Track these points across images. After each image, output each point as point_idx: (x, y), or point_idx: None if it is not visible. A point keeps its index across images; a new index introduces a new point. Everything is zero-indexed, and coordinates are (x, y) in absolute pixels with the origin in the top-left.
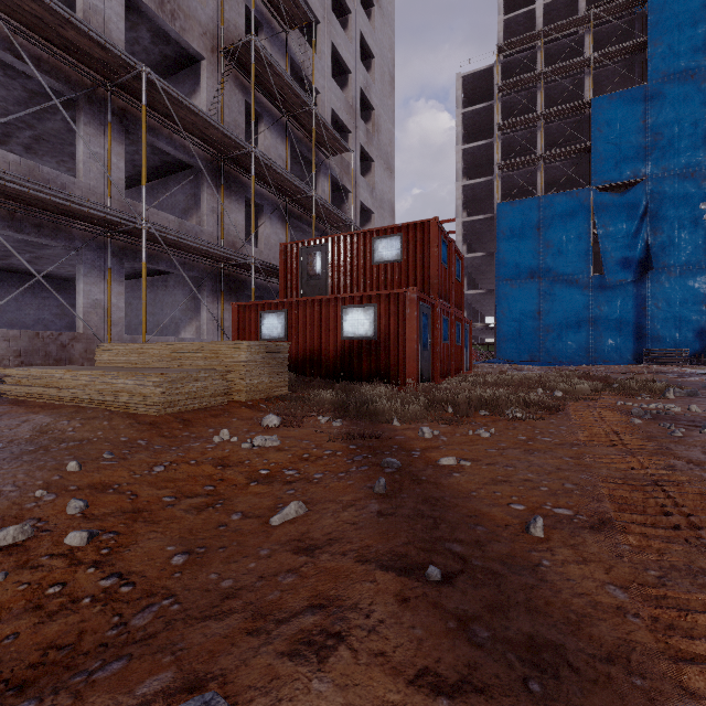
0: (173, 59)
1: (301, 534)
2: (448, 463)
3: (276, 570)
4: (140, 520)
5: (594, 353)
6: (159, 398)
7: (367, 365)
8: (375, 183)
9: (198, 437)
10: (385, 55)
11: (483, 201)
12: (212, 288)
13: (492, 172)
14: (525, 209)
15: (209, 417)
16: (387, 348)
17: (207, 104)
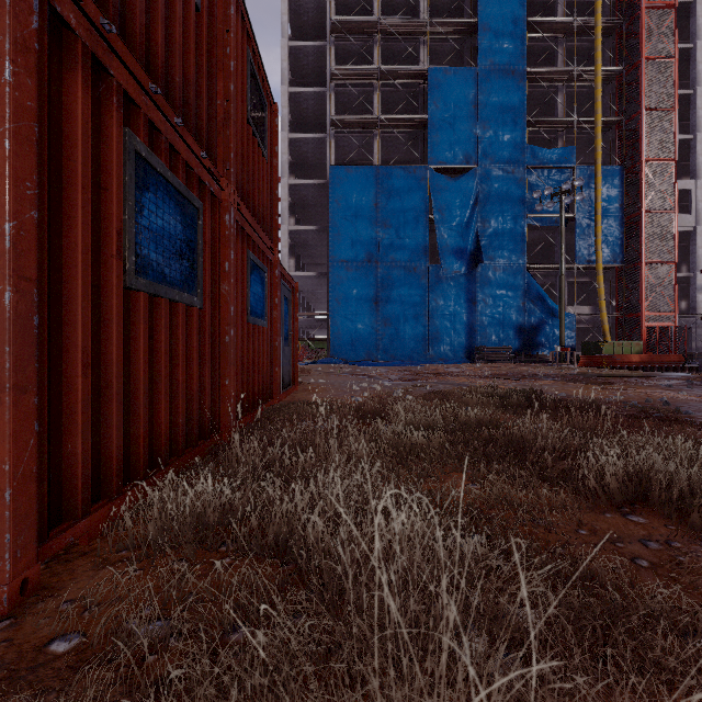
0: None
1: None
2: None
3: None
4: None
5: (430, 351)
6: None
7: None
8: None
9: None
10: None
11: (314, 169)
12: None
13: None
14: (362, 177)
15: None
16: None
17: None
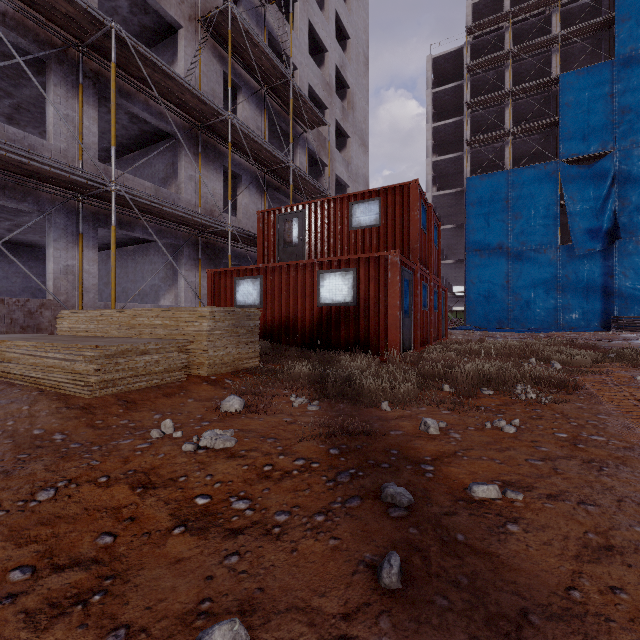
0: (152, 29)
1: None
2: (487, 496)
3: None
4: None
5: (561, 320)
6: (92, 377)
7: (346, 333)
8: (350, 158)
9: (136, 427)
10: (360, 37)
11: (452, 176)
12: (190, 255)
13: (461, 149)
14: (494, 182)
15: (160, 397)
16: (367, 314)
17: (185, 72)
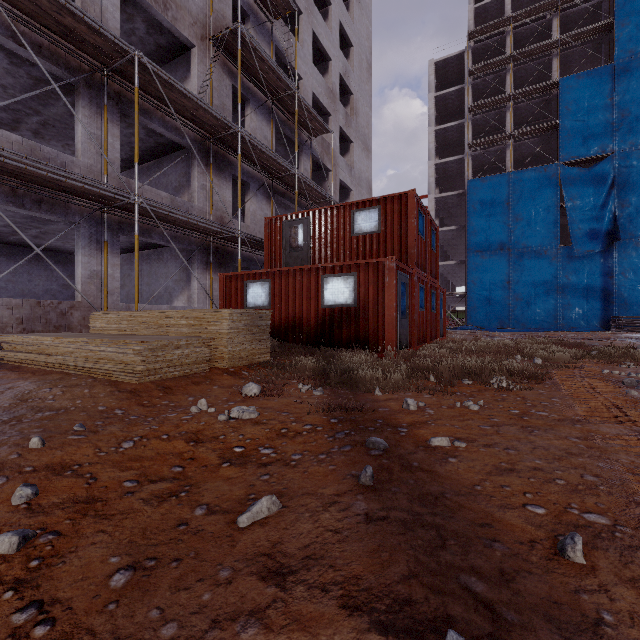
0: (167, 48)
1: (272, 545)
2: (440, 444)
3: (235, 610)
4: (91, 513)
5: (561, 320)
6: (139, 366)
7: (347, 332)
8: (353, 162)
9: (176, 406)
10: (363, 44)
11: (454, 178)
12: (202, 260)
13: (463, 151)
14: (495, 184)
15: (190, 384)
16: (367, 315)
17: (198, 88)
